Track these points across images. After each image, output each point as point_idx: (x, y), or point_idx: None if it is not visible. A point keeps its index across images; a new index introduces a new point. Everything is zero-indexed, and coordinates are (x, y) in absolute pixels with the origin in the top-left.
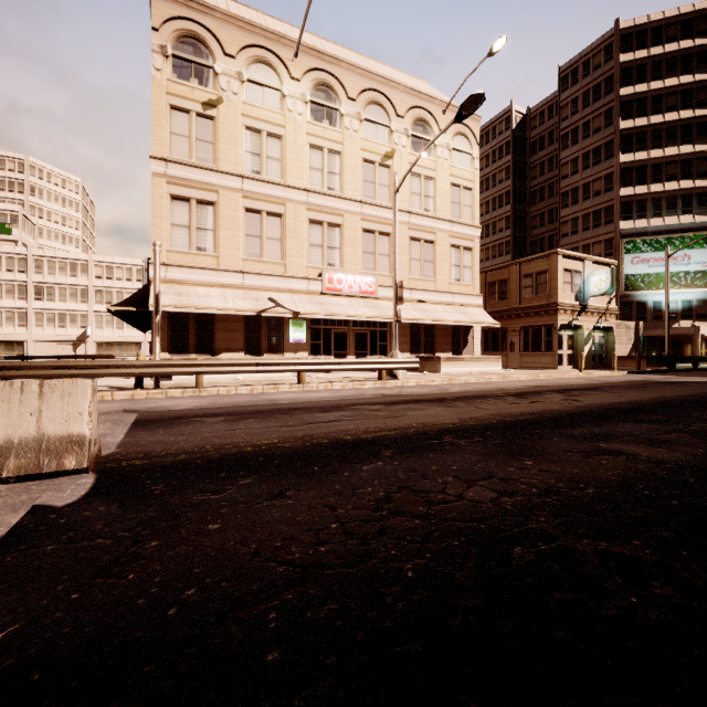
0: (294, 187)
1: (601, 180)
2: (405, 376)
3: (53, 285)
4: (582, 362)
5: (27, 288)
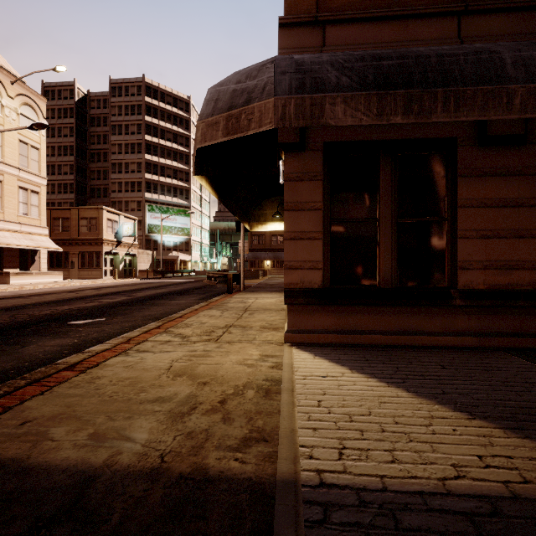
0: None
1: (135, 164)
2: None
3: None
4: (116, 274)
5: None
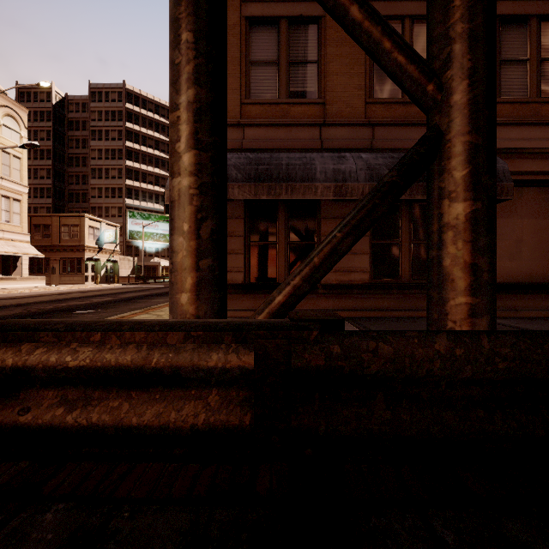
0: None
1: (116, 170)
2: None
3: None
4: (99, 280)
5: None
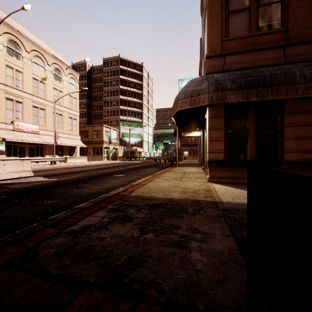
0: None
1: (115, 101)
2: (59, 163)
3: None
4: (110, 158)
5: None
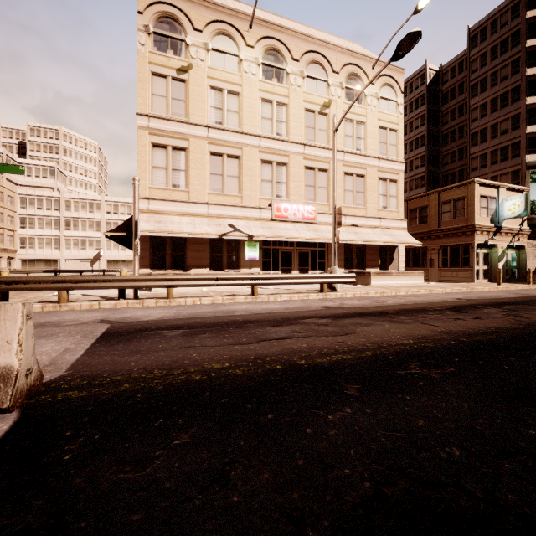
0: (249, 134)
1: (508, 121)
2: (343, 288)
3: (77, 219)
4: (500, 277)
5: (60, 221)
